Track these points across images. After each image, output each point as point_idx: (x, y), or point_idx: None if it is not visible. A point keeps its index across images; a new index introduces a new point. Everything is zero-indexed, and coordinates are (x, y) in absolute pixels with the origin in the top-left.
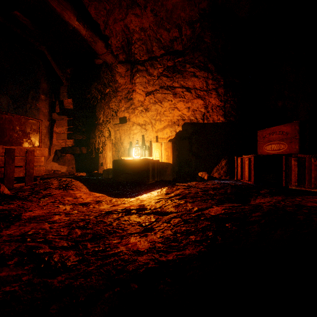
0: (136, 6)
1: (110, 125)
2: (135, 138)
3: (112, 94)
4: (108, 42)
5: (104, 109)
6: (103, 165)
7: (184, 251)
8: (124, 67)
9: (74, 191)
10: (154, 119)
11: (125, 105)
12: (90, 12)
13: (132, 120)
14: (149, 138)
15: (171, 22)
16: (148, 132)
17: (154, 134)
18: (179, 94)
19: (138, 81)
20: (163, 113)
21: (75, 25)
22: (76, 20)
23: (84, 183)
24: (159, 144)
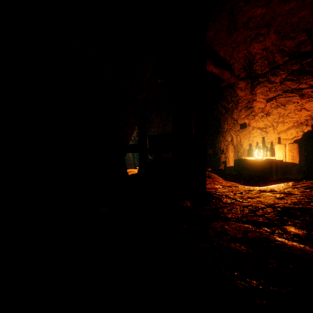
0: (259, 36)
1: (232, 131)
2: (255, 141)
3: (234, 107)
4: (231, 68)
5: (227, 119)
6: (226, 163)
7: (306, 206)
8: (244, 82)
9: (214, 179)
10: (276, 121)
11: (245, 113)
12: (220, 54)
13: (252, 125)
14: (270, 140)
15: (296, 30)
16: (268, 134)
17: (275, 135)
18: (307, 95)
19: (259, 91)
20: (287, 115)
21: (211, 70)
22: (213, 67)
23: (218, 175)
24: (283, 146)
